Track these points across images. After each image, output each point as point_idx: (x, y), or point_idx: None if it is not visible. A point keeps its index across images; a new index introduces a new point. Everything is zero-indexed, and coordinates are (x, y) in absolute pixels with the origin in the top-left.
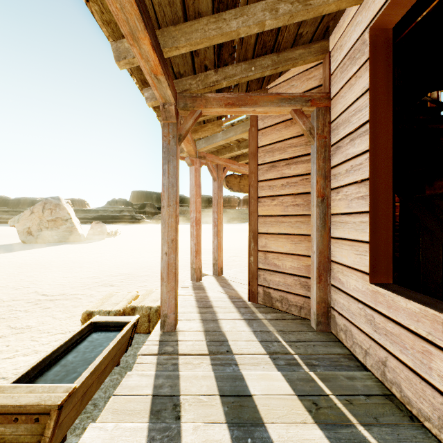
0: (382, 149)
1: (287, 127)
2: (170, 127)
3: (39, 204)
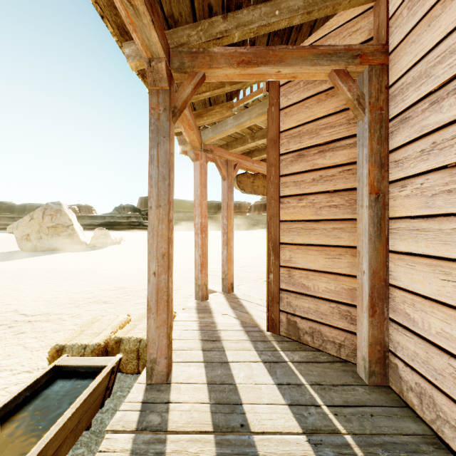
0: None
1: (320, 102)
2: (160, 96)
3: (39, 210)
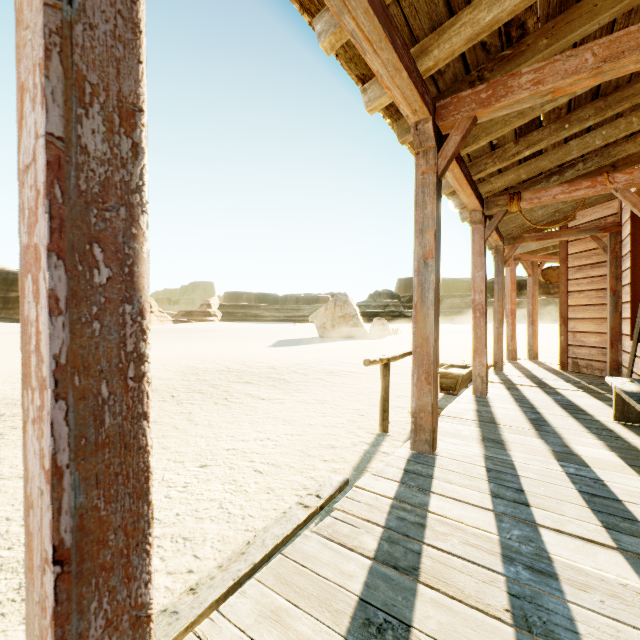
0: (639, 266)
1: (591, 241)
2: (499, 257)
3: (331, 301)
